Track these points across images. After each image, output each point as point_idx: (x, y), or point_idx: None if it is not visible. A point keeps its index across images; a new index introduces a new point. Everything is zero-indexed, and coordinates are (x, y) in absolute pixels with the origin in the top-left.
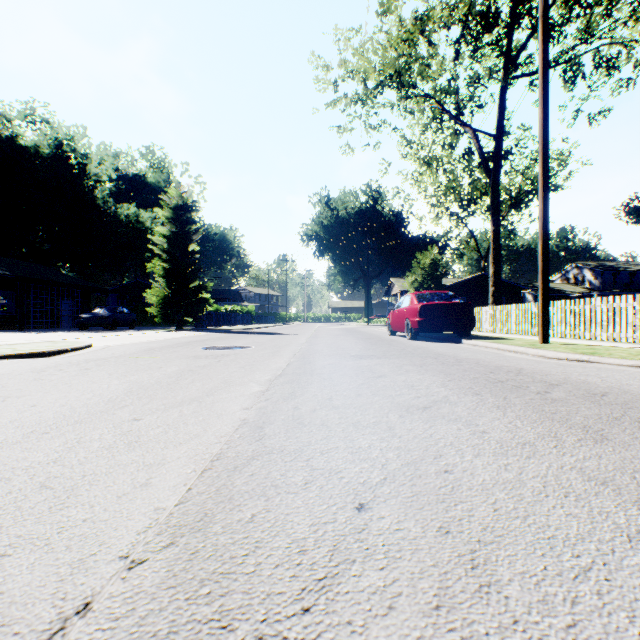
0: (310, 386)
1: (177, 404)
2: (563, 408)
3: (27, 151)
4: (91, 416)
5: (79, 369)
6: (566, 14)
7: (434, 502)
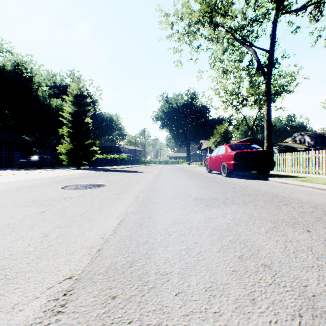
0: None
1: None
2: None
3: None
4: None
5: None
6: None
7: None
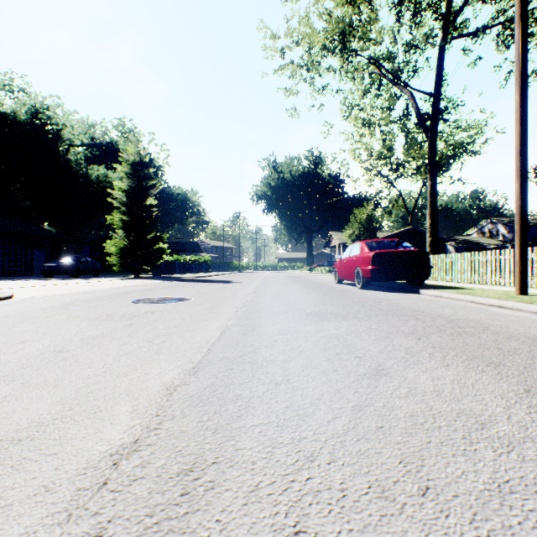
0: (244, 422)
1: None
2: None
3: (5, 117)
4: None
5: None
6: None
7: None
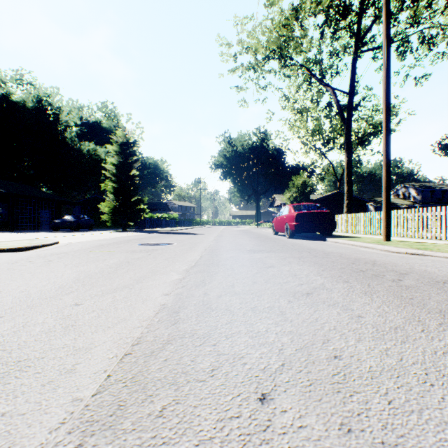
0: (217, 275)
1: (112, 290)
2: (417, 294)
3: (17, 105)
4: (41, 301)
5: (44, 261)
6: (399, 6)
7: (331, 392)
